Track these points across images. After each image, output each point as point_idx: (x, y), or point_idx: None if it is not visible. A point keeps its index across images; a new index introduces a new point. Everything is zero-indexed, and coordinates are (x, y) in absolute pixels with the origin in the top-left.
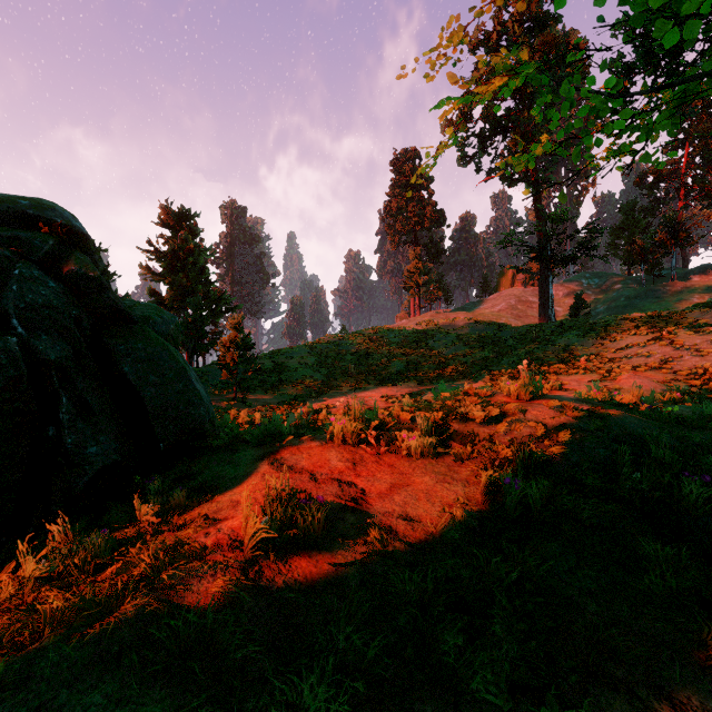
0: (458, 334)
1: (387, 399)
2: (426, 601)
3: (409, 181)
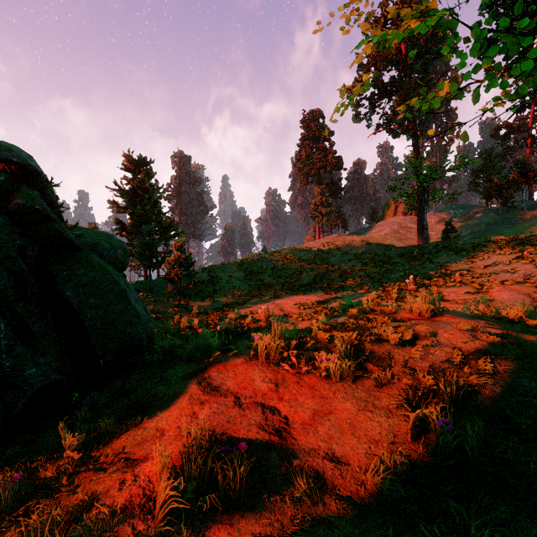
0: (354, 253)
1: (300, 306)
2: None
3: (315, 135)
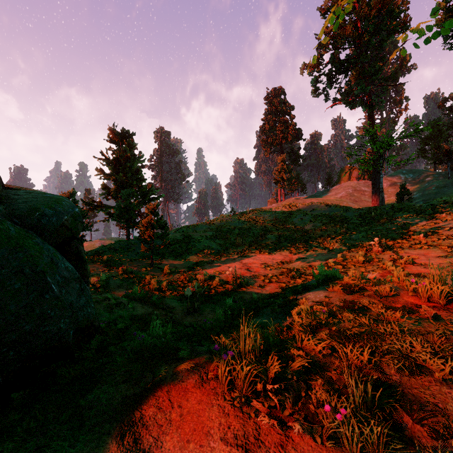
0: (314, 214)
1: (266, 266)
2: None
3: (277, 110)
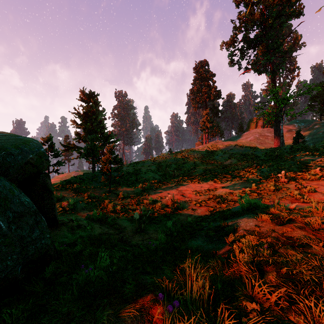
0: (231, 153)
1: (196, 193)
2: None
3: (203, 77)
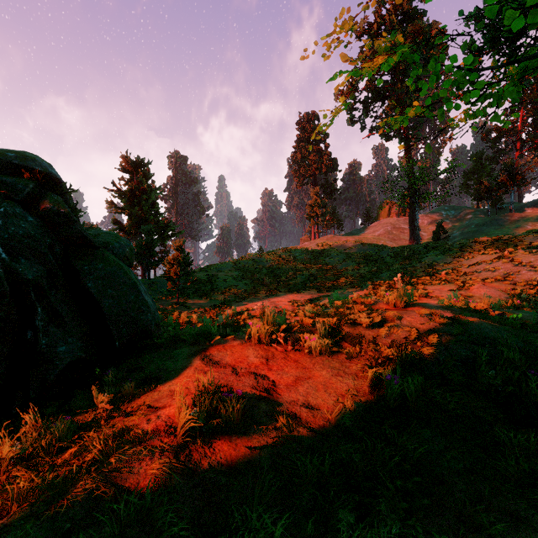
0: (348, 253)
1: (294, 304)
2: (324, 480)
3: (311, 137)
